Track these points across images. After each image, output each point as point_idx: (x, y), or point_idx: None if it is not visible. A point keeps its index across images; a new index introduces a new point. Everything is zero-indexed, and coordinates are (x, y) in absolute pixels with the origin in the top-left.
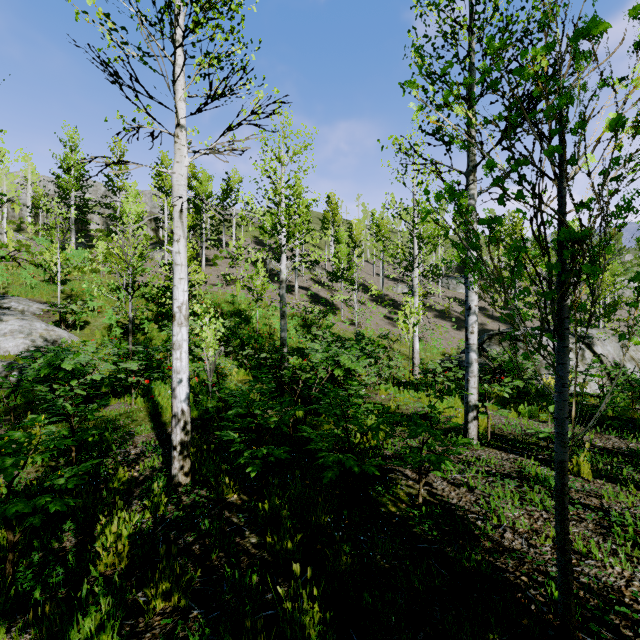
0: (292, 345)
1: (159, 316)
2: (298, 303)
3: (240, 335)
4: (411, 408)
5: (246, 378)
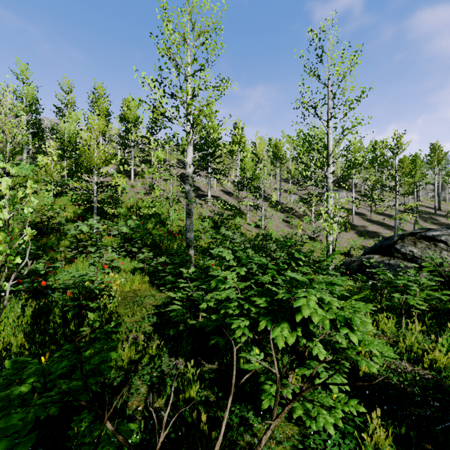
0: (203, 245)
1: (81, 218)
2: (210, 208)
3: (154, 235)
4: (388, 360)
5: (142, 286)
